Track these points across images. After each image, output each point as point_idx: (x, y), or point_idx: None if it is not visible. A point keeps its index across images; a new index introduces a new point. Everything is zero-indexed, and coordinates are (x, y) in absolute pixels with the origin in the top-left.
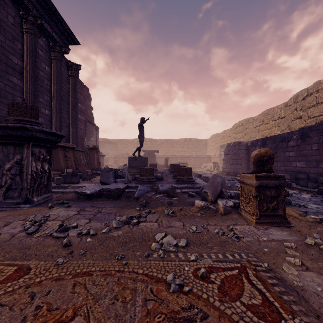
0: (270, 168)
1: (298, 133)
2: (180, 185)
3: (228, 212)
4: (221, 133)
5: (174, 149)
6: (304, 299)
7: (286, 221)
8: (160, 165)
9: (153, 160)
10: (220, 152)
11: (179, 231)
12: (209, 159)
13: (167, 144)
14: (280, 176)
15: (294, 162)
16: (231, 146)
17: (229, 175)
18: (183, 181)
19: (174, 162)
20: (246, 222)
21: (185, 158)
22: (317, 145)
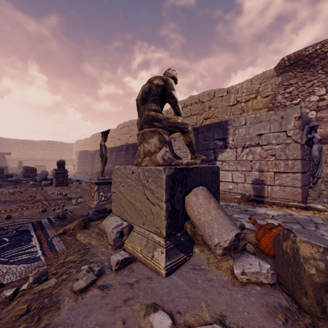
0: (63, 167)
1: (110, 149)
2: (26, 179)
3: (47, 185)
4: (83, 140)
5: (34, 151)
6: (47, 193)
7: (67, 185)
8: (12, 168)
9: (2, 163)
10: (76, 157)
11: (17, 190)
12: (72, 162)
13: (24, 145)
14: (65, 169)
15: (109, 164)
16: (82, 153)
17: (80, 174)
18: (29, 177)
19: (32, 164)
20: (52, 186)
21: (47, 161)
22: (115, 156)
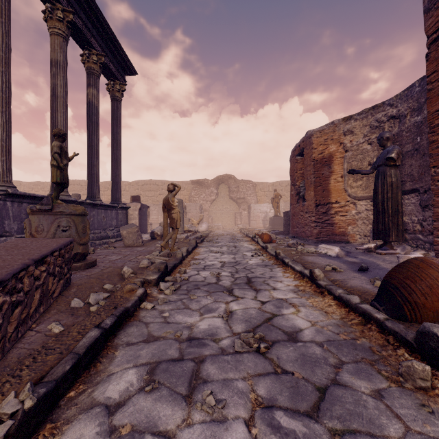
0: None
1: None
2: None
3: None
4: None
5: None
6: None
7: None
8: None
9: None
10: None
11: None
12: None
13: None
14: None
15: None
16: None
17: None
18: None
19: None
20: None
21: None
22: None
